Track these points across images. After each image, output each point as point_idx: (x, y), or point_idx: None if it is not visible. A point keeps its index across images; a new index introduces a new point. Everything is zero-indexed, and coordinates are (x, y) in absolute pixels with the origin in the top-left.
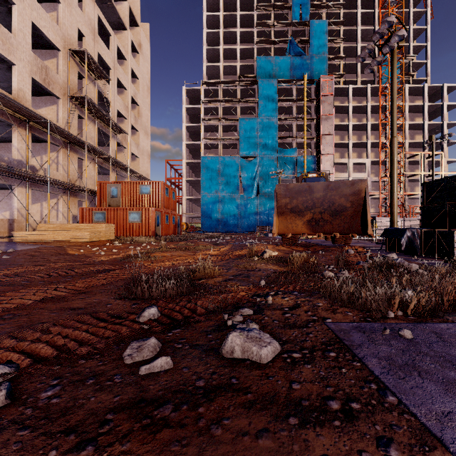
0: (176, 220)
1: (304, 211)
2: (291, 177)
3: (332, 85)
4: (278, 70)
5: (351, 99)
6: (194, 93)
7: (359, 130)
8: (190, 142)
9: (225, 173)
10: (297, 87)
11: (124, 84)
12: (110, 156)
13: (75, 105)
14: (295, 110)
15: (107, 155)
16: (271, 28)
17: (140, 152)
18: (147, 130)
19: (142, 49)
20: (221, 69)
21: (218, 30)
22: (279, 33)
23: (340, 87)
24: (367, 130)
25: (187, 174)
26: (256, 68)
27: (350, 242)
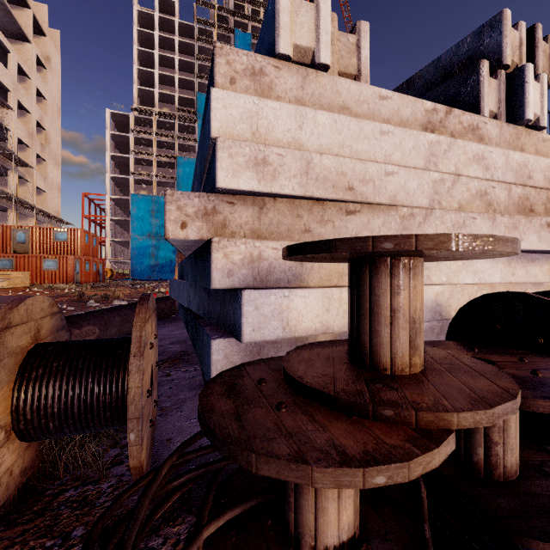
0: (98, 267)
1: None
2: None
3: None
4: None
5: None
6: (121, 118)
7: None
8: (116, 175)
9: (160, 215)
10: None
11: (27, 107)
12: (12, 195)
13: None
14: None
15: (9, 195)
16: None
17: (48, 186)
18: (57, 158)
19: (51, 63)
20: (156, 96)
21: (152, 51)
22: None
23: None
24: None
25: (113, 212)
26: (197, 104)
27: None
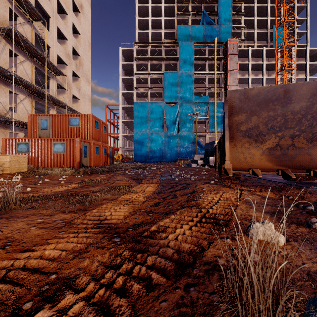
0: (108, 152)
1: (266, 135)
2: (204, 118)
3: (236, 46)
4: (194, 36)
5: (251, 58)
6: (128, 53)
7: (256, 83)
8: (125, 91)
9: (153, 115)
10: (209, 48)
11: (65, 34)
12: (44, 92)
13: (6, 40)
14: (207, 66)
15: (41, 91)
16: (188, 4)
17: (82, 96)
18: (88, 78)
19: (84, 10)
20: (149, 35)
21: (147, 4)
22: (194, 8)
23: (242, 49)
24: (263, 82)
25: (123, 117)
26: (177, 34)
27: (316, 178)
